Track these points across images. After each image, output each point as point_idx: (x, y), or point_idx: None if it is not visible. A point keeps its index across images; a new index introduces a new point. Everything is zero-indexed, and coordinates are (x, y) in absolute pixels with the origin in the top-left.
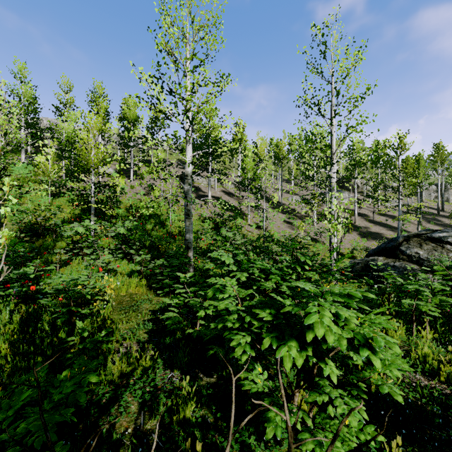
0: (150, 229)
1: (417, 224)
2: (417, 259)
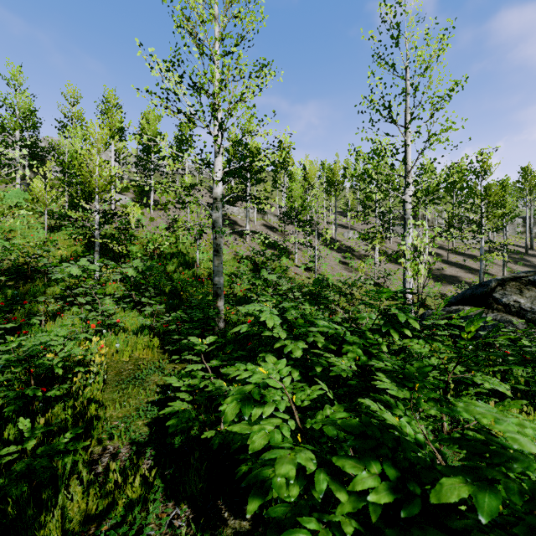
0: (171, 271)
1: (503, 266)
2: (517, 310)
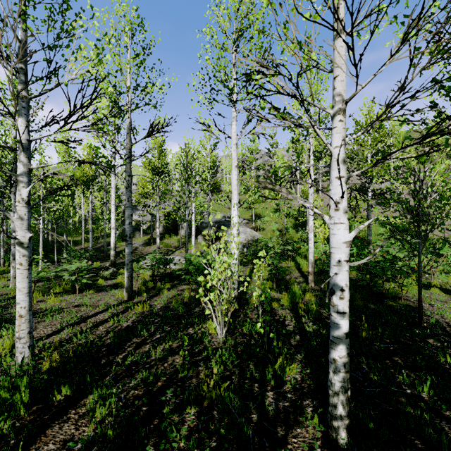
0: None
1: None
2: None
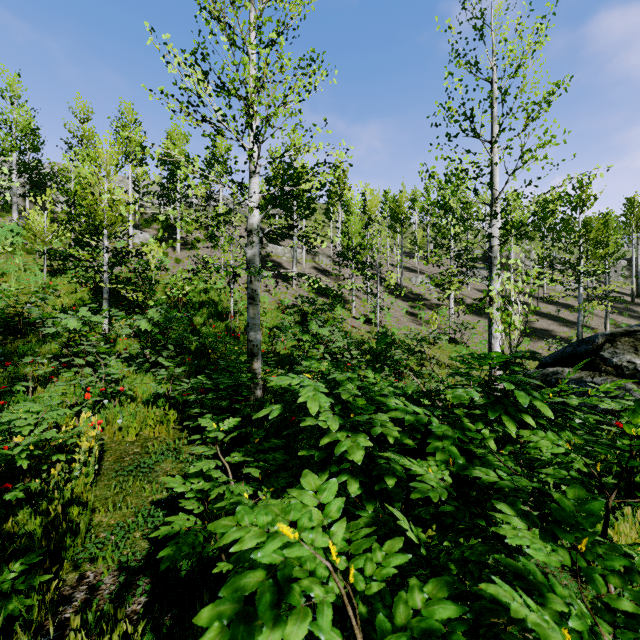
0: (199, 324)
1: (605, 317)
2: (631, 372)
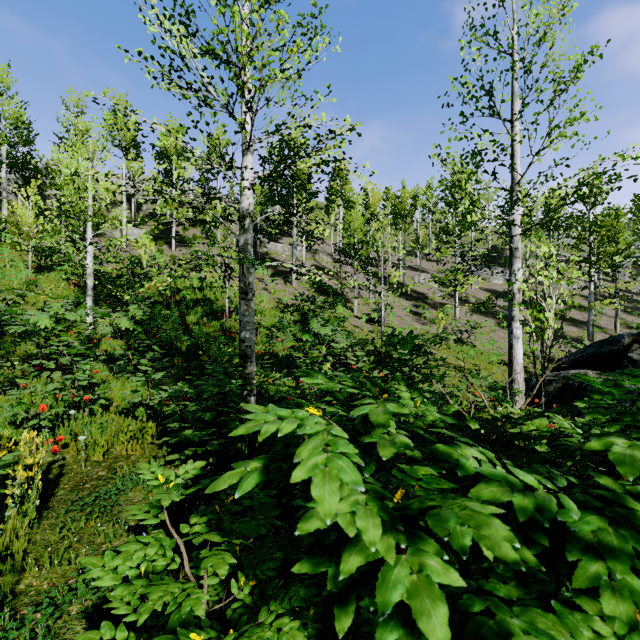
0: (192, 323)
1: (615, 316)
2: None
